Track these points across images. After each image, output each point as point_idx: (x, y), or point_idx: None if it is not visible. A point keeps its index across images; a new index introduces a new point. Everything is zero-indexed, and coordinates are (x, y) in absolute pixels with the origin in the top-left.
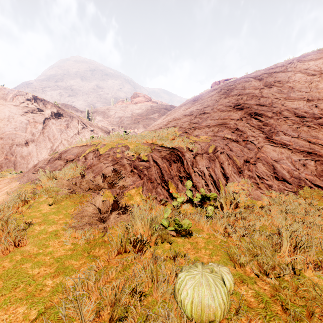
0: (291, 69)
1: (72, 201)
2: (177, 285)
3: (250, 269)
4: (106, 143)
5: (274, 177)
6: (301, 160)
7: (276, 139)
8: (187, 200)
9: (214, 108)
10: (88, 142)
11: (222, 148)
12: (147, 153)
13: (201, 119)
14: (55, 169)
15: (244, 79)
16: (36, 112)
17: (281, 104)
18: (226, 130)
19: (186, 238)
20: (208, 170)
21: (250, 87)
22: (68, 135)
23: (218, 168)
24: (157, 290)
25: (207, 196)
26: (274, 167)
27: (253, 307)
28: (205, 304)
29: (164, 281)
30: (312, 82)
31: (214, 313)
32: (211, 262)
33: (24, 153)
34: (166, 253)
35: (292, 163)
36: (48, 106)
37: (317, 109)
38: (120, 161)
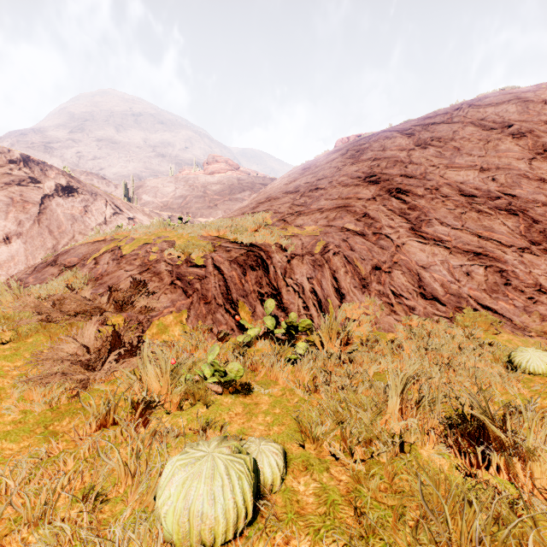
0: (458, 120)
1: (49, 336)
2: (161, 480)
3: (328, 446)
4: (138, 236)
5: (419, 294)
6: (464, 266)
7: (427, 232)
8: (267, 333)
9: (334, 181)
10: (107, 234)
11: (337, 245)
12: (205, 252)
13: (310, 199)
14: (41, 282)
15: (385, 134)
16: (26, 184)
17: (440, 175)
18: (348, 216)
19: (240, 397)
20: (310, 283)
21: (393, 146)
22: (86, 225)
23: (328, 279)
24: (136, 491)
25: (294, 324)
26: (421, 278)
27: (306, 513)
28: (195, 512)
29: (161, 473)
30: (490, 140)
31: (211, 529)
32: (264, 437)
33: (2, 257)
34: (191, 423)
35: (450, 270)
36: (51, 173)
37: (494, 183)
38: (155, 266)
